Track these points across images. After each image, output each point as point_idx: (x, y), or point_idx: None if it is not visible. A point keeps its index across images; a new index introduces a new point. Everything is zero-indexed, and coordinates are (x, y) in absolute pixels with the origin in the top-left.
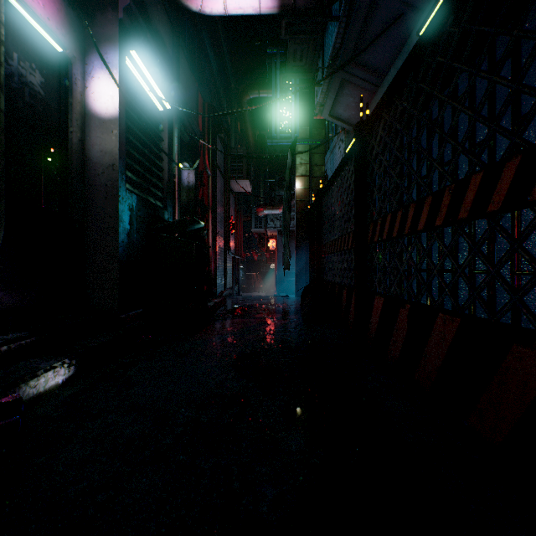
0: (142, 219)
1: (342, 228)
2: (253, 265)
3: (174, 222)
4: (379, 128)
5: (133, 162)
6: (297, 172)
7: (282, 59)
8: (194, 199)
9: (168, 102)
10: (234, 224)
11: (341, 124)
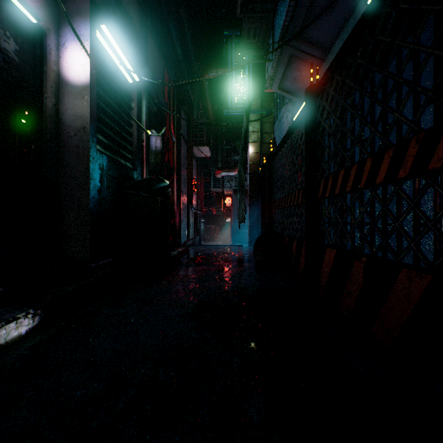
0: (112, 178)
1: (291, 185)
2: (212, 219)
3: (141, 180)
4: (331, 89)
5: (104, 126)
6: (250, 139)
7: (237, 40)
8: (161, 162)
9: (136, 74)
10: (196, 184)
11: (288, 96)
